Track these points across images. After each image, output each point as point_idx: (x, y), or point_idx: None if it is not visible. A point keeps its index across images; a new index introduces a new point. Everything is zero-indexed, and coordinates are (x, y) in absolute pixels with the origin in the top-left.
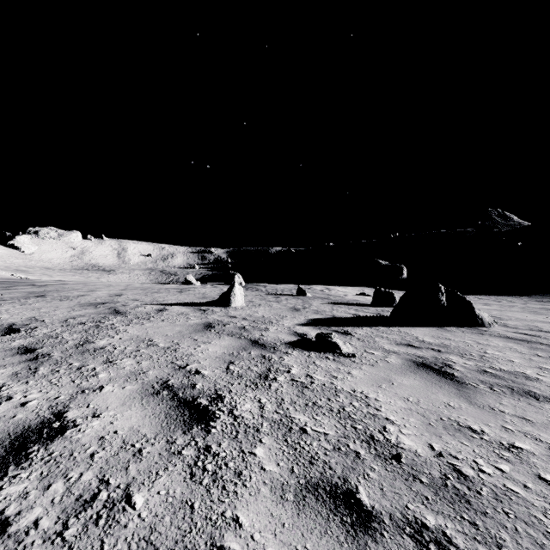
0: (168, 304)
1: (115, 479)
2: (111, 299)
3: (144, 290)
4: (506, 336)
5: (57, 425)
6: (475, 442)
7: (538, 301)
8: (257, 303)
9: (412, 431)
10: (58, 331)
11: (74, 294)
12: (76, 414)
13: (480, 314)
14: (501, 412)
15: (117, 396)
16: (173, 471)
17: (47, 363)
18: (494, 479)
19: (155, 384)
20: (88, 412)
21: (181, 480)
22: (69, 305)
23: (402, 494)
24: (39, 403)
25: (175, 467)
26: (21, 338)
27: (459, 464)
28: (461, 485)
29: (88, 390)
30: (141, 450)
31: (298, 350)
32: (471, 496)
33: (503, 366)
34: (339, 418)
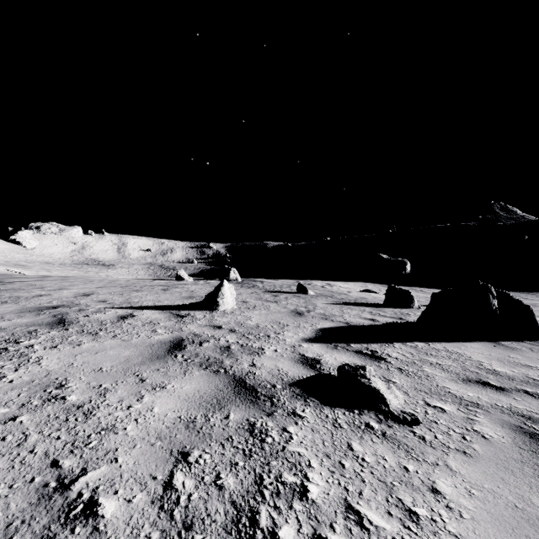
0: (140, 307)
1: None
2: (71, 300)
3: (124, 288)
4: None
5: None
6: None
7: None
8: (251, 305)
9: None
10: None
11: (32, 293)
12: None
13: None
14: None
15: None
16: None
17: None
18: None
19: None
20: None
21: None
22: (4, 311)
23: None
24: None
25: None
26: None
27: None
28: None
29: None
30: None
31: (313, 403)
32: None
33: None
34: None
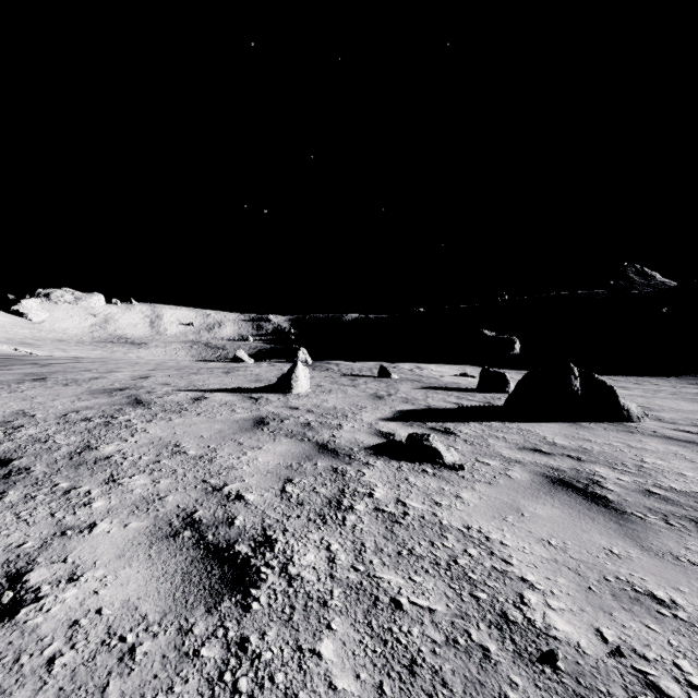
0: (209, 390)
1: None
2: (133, 383)
3: (180, 371)
4: (665, 435)
5: (7, 599)
6: (667, 623)
7: (691, 383)
8: (327, 388)
9: (565, 604)
10: (50, 431)
11: (85, 376)
12: (42, 576)
13: (626, 405)
14: (692, 564)
15: (113, 541)
16: (181, 694)
17: (22, 484)
18: None
19: (175, 519)
20: (63, 573)
21: None
22: (74, 392)
23: None
24: None
25: (186, 686)
26: None
27: (652, 671)
28: None
29: (71, 531)
30: (134, 649)
31: (383, 459)
32: None
33: (673, 483)
34: (449, 578)
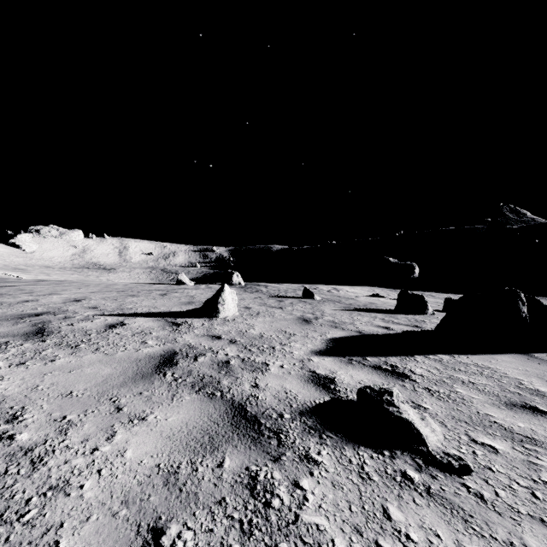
0: (133, 314)
1: None
2: (59, 307)
3: (119, 293)
4: None
5: None
6: None
7: None
8: (255, 311)
9: None
10: None
11: (17, 299)
12: None
13: None
14: None
15: None
16: None
17: None
18: None
19: None
20: None
21: None
22: None
23: None
24: None
25: None
26: None
27: None
28: None
29: None
30: None
31: (331, 441)
32: None
33: None
34: None
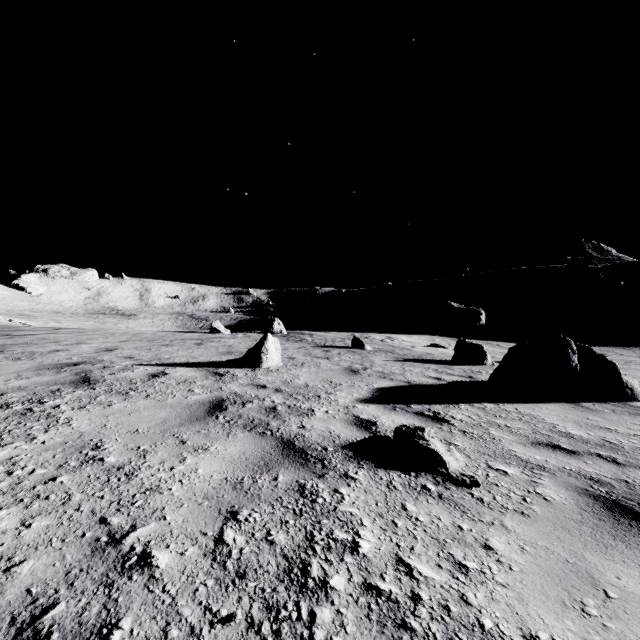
0: (173, 364)
1: None
2: (93, 357)
3: (151, 342)
4: None
5: None
6: None
7: None
8: (299, 361)
9: None
10: None
11: (47, 349)
12: None
13: (629, 382)
14: None
15: None
16: None
17: None
18: None
19: (1, 632)
20: None
21: None
22: (19, 368)
23: None
24: None
25: None
26: None
27: None
28: None
29: None
30: None
31: (367, 465)
32: None
33: None
34: None
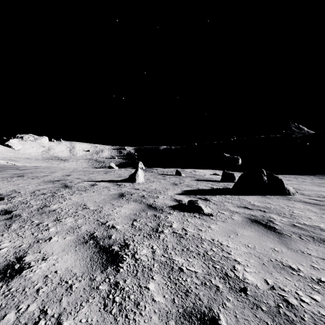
0: (98, 181)
1: (51, 310)
2: (63, 178)
3: (84, 172)
4: (304, 201)
5: (17, 267)
6: (295, 277)
7: (320, 178)
8: (152, 180)
9: (252, 270)
10: (27, 199)
11: (41, 175)
12: (31, 258)
13: (288, 187)
14: (309, 254)
15: (59, 244)
16: (92, 302)
17: (18, 221)
18: (311, 307)
19: (85, 236)
20: (39, 257)
21: (97, 310)
22: (37, 182)
23: (250, 320)
24: (8, 250)
25: (94, 299)
26: (3, 204)
27: (286, 295)
28: (290, 313)
29: (41, 240)
30: (71, 286)
31: (177, 211)
32: (297, 321)
33: (305, 221)
34: (204, 259)
